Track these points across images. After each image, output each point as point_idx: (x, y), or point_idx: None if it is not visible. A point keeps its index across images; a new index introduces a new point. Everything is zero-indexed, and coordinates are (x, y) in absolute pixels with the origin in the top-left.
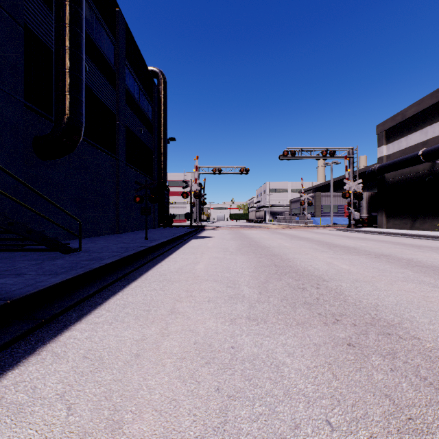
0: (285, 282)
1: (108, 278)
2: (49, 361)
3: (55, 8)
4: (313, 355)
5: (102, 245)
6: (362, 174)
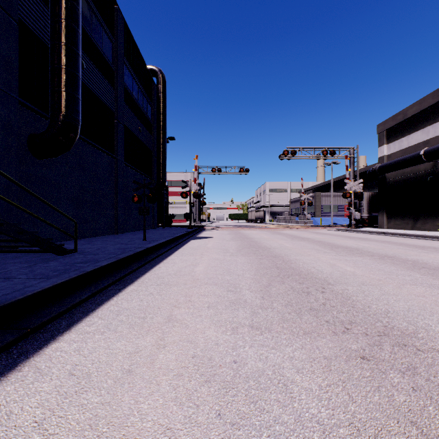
0: (288, 285)
1: (102, 282)
2: (30, 379)
3: (51, 3)
4: (324, 371)
5: (99, 246)
6: (362, 174)
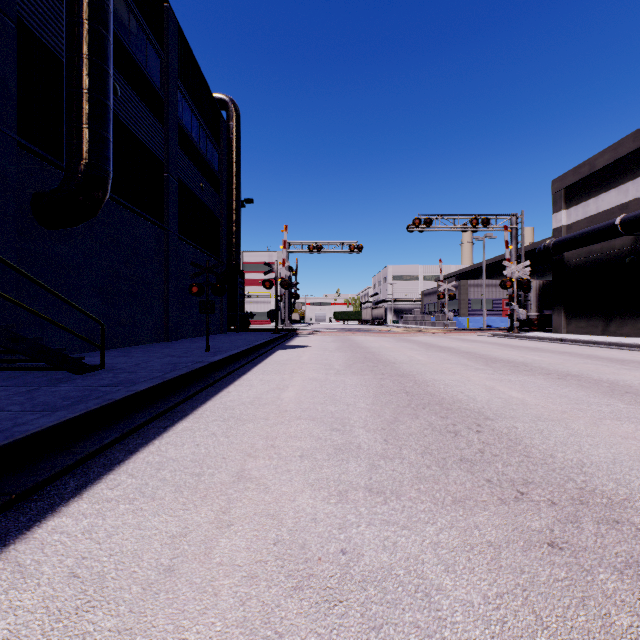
0: (424, 421)
1: (139, 416)
2: (4, 585)
3: None
4: (490, 569)
5: (139, 360)
6: (528, 254)
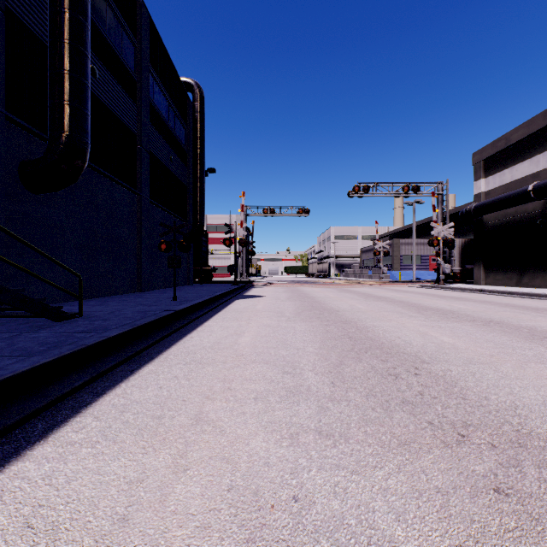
0: (367, 364)
1: (109, 360)
2: None
3: None
4: (440, 518)
5: (113, 309)
6: (452, 216)
